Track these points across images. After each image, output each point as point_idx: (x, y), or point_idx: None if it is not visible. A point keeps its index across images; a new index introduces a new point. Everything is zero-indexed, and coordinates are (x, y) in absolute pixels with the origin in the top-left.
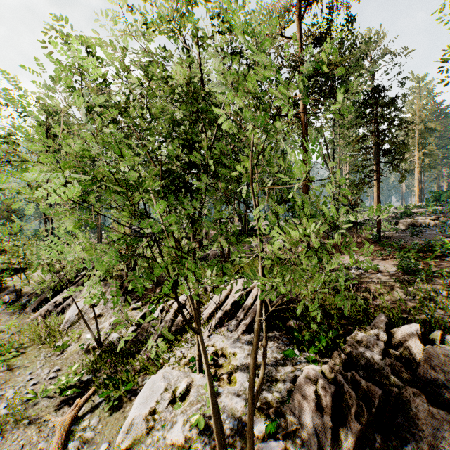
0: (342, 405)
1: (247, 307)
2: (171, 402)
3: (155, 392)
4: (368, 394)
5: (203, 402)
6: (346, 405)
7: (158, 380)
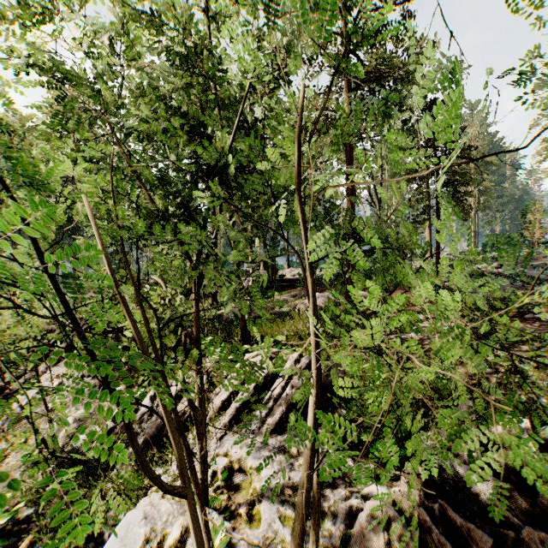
0: None
1: (276, 393)
2: None
3: (129, 547)
4: (470, 544)
5: None
6: None
7: (136, 523)
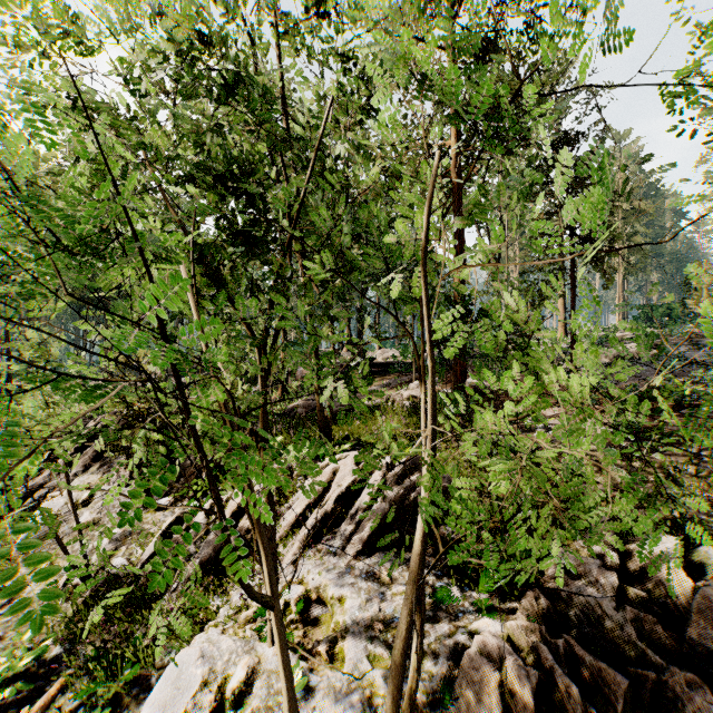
0: (552, 709)
1: (363, 506)
2: (214, 711)
3: (183, 691)
4: (601, 687)
5: (279, 710)
6: (560, 710)
7: (191, 663)
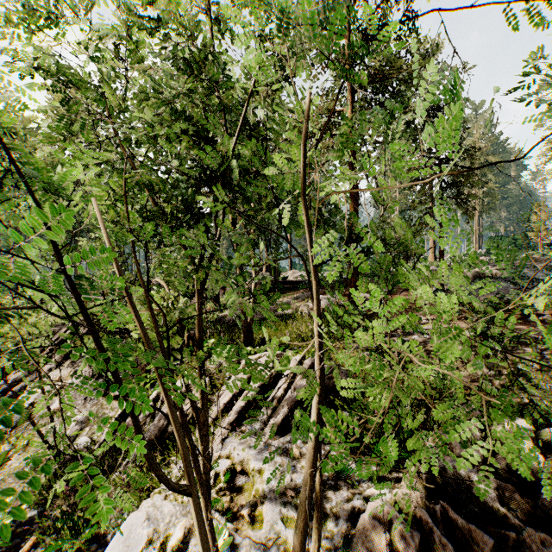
0: None
1: (278, 395)
2: None
3: (132, 548)
4: (471, 545)
5: None
6: None
7: (138, 524)
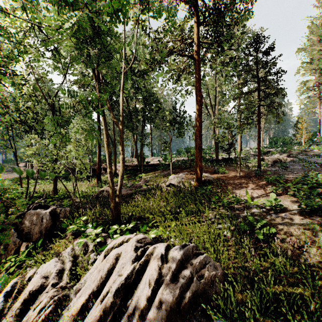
0: None
1: (140, 307)
2: None
3: None
4: None
5: None
6: None
7: None
